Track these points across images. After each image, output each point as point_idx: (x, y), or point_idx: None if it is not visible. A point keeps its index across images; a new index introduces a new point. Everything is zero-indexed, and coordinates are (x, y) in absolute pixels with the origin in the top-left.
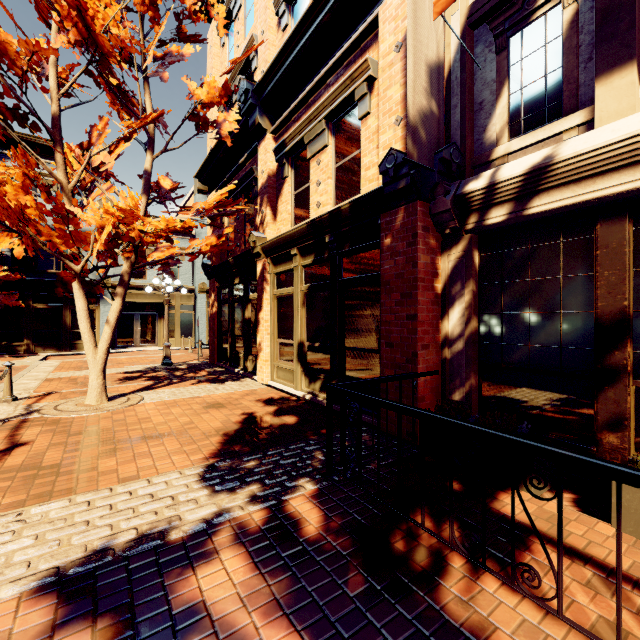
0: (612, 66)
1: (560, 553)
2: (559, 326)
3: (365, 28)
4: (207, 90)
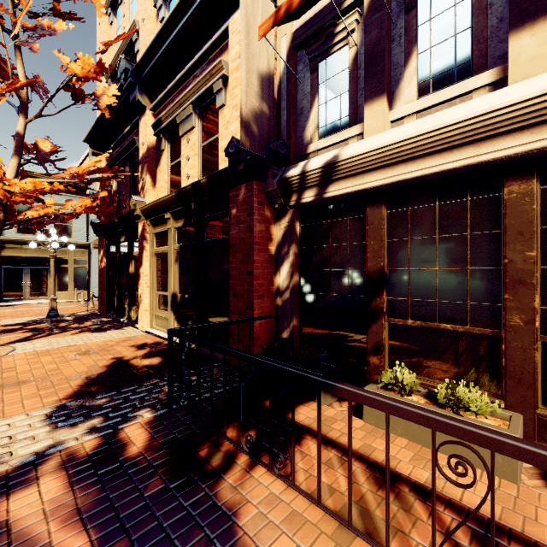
0: (373, 96)
1: (293, 442)
2: (347, 280)
3: (220, 34)
4: (81, 65)
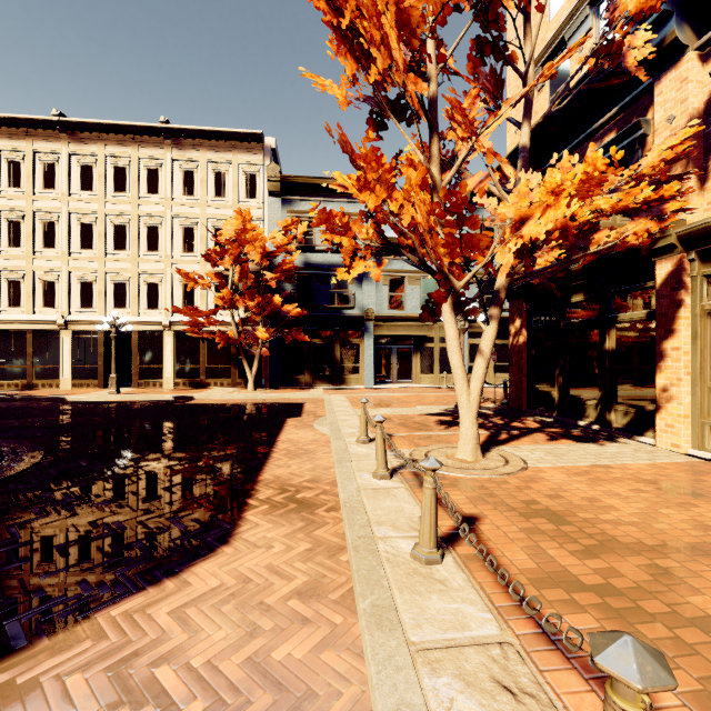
0: None
1: None
2: None
3: None
4: None
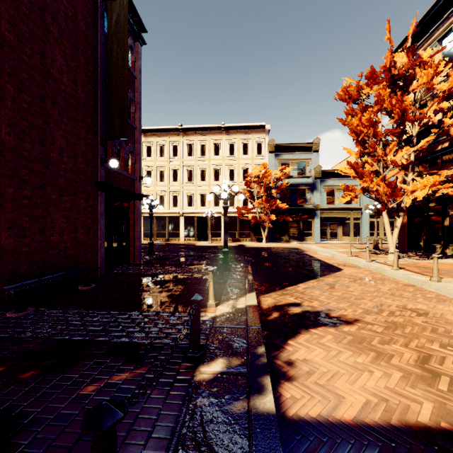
0: None
1: None
2: None
3: None
4: (452, 119)
